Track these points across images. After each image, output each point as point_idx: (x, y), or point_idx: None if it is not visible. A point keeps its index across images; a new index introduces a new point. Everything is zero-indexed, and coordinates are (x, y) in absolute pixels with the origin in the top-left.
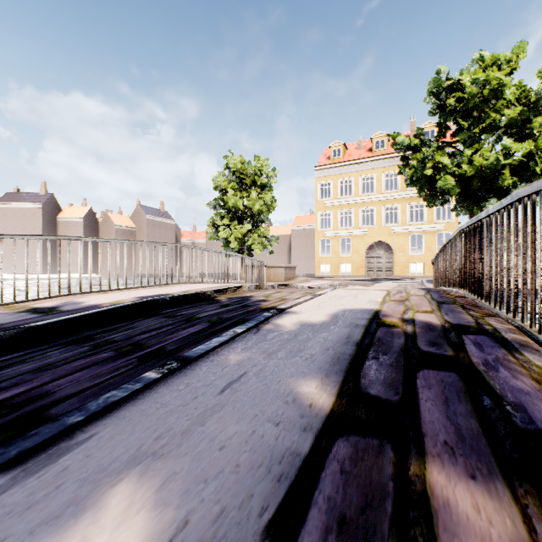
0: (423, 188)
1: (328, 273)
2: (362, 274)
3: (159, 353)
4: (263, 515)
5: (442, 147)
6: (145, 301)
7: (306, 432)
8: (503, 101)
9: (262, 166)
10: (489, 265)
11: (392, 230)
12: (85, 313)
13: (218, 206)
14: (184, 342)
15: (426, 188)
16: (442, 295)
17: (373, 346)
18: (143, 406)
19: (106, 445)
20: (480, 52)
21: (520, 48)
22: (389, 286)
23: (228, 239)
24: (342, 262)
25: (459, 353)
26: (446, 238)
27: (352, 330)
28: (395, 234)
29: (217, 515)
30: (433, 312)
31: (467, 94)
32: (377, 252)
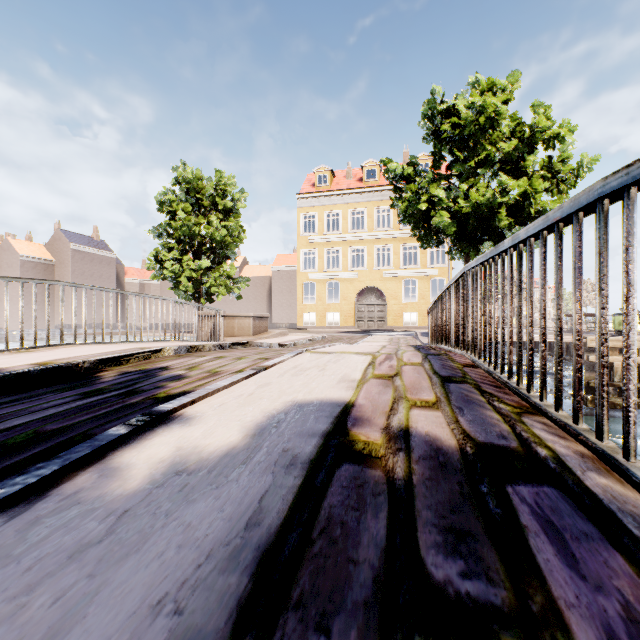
0: (417, 225)
1: (313, 324)
2: (352, 325)
3: None
4: None
5: (437, 180)
6: None
7: None
8: (499, 132)
9: (226, 185)
10: (518, 323)
11: (384, 274)
12: None
13: (166, 234)
14: None
15: (420, 225)
16: (445, 364)
17: (302, 570)
18: None
19: None
20: (476, 74)
21: (514, 77)
22: (380, 341)
23: (178, 278)
24: (329, 310)
25: (527, 590)
26: (440, 285)
27: (276, 483)
28: (388, 278)
29: None
30: (438, 404)
31: (463, 119)
32: (368, 299)
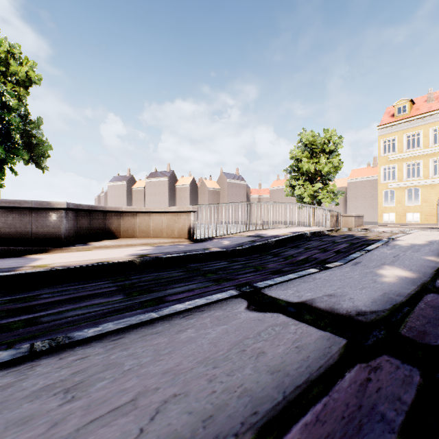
0: None
1: (390, 222)
2: (433, 222)
3: (340, 251)
4: (431, 270)
5: None
6: (300, 233)
7: (435, 264)
8: None
9: (331, 136)
10: None
11: None
12: (283, 237)
13: (292, 170)
14: (346, 249)
15: None
16: None
17: None
18: (367, 258)
19: (369, 262)
20: None
21: None
22: None
23: (302, 195)
24: (408, 210)
25: None
26: None
27: None
28: None
29: (418, 270)
30: None
31: None
32: None
